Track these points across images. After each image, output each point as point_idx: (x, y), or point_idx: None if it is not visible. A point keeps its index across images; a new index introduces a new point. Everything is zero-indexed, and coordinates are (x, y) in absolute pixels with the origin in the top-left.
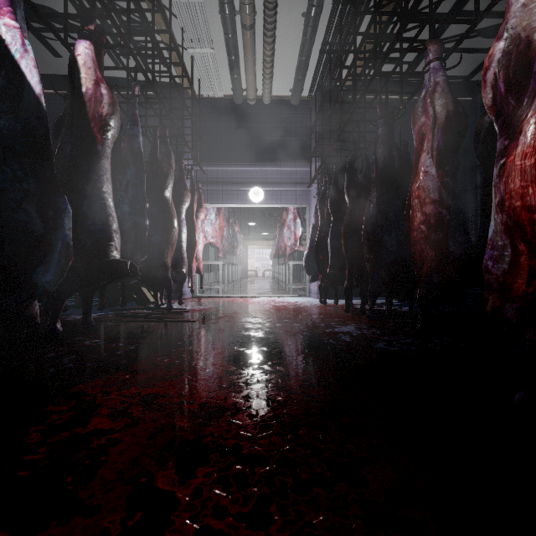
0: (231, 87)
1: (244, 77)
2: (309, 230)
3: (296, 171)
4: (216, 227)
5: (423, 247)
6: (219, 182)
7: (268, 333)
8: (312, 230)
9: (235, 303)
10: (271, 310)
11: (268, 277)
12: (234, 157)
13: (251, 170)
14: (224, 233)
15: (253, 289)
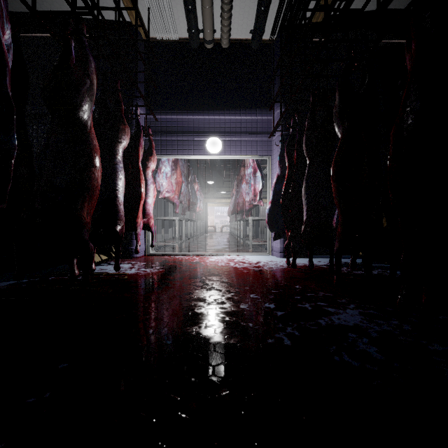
0: (186, 27)
1: (200, 13)
2: (270, 183)
3: (257, 119)
4: (173, 182)
5: None
6: (174, 131)
7: (229, 331)
8: (276, 182)
9: (190, 264)
10: (231, 275)
11: (225, 232)
12: (190, 104)
13: (208, 119)
14: (181, 188)
15: (211, 245)
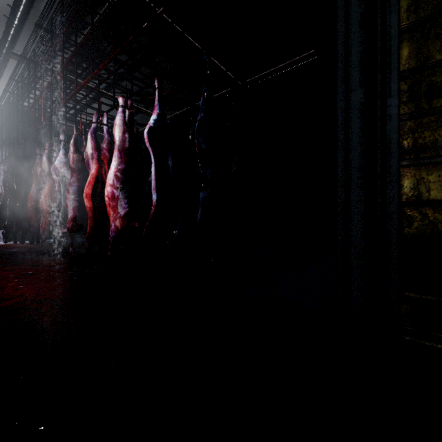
0: None
1: None
2: None
3: None
4: None
5: (33, 215)
6: None
7: None
8: None
9: None
10: None
11: None
12: None
13: None
14: None
15: None
